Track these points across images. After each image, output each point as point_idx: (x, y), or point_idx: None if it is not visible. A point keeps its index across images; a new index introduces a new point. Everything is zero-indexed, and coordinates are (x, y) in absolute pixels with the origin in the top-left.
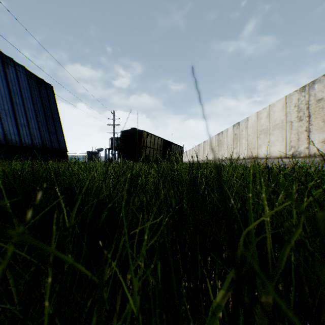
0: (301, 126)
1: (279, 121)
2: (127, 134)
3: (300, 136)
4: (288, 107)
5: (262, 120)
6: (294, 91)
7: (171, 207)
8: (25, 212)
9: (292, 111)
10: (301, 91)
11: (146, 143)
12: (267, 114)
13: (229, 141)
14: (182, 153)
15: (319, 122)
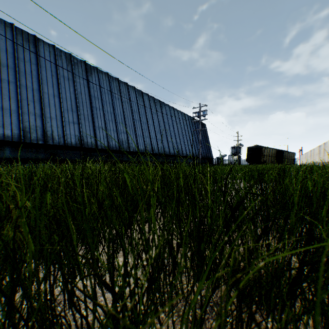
0: None
1: None
2: (251, 149)
3: None
4: None
5: None
6: None
7: None
8: None
9: None
10: None
11: (264, 154)
12: None
13: (322, 152)
14: (294, 157)
15: None
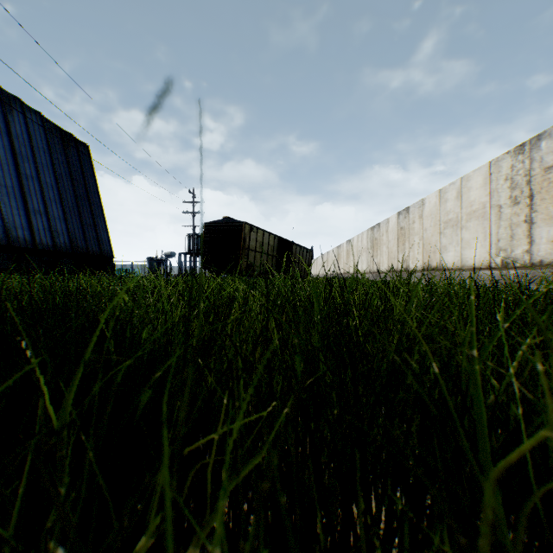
0: (517, 214)
1: (478, 205)
2: (216, 228)
3: (515, 232)
4: (493, 181)
5: (448, 203)
6: (504, 153)
7: (294, 372)
8: (10, 373)
9: (502, 188)
10: (518, 152)
11: (249, 244)
12: (458, 193)
13: (391, 241)
14: (310, 260)
15: (549, 206)
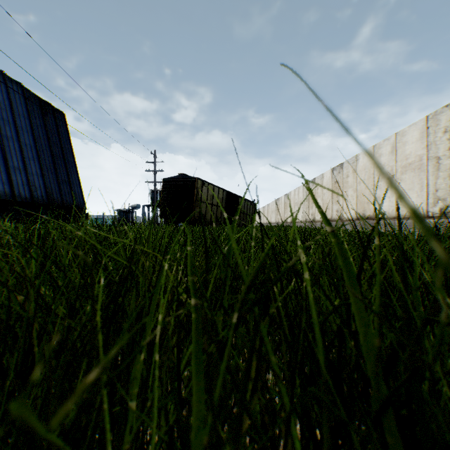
0: None
1: (414, 157)
2: (173, 183)
3: None
4: (431, 134)
5: (382, 157)
6: (443, 107)
7: None
8: None
9: (440, 140)
10: None
11: (201, 197)
12: (392, 148)
13: (326, 193)
14: (253, 211)
15: None
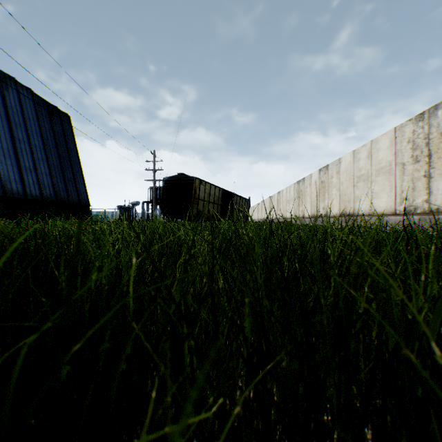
0: (417, 170)
1: (385, 162)
2: (172, 182)
3: (416, 184)
4: (398, 143)
5: (360, 161)
6: (407, 121)
7: (242, 330)
8: None
9: (405, 149)
10: (418, 120)
11: (198, 195)
12: (368, 153)
13: (314, 192)
14: (248, 208)
15: None
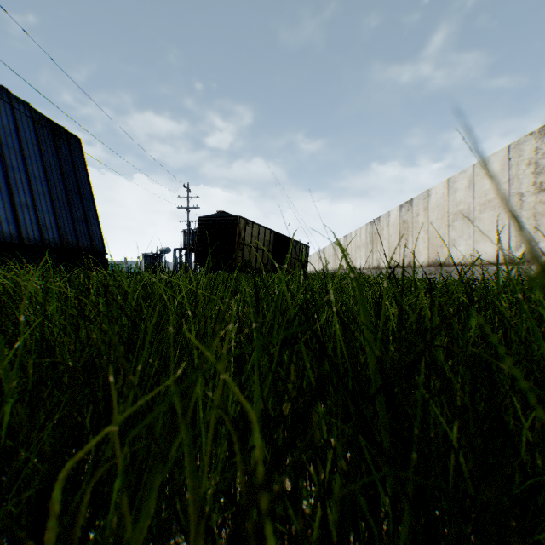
0: (543, 202)
1: (494, 193)
2: (210, 222)
3: (540, 222)
4: (513, 166)
5: (458, 193)
6: (527, 135)
7: None
8: None
9: (523, 173)
10: (544, 133)
11: (244, 239)
12: (469, 182)
13: (393, 235)
14: (307, 256)
15: None
